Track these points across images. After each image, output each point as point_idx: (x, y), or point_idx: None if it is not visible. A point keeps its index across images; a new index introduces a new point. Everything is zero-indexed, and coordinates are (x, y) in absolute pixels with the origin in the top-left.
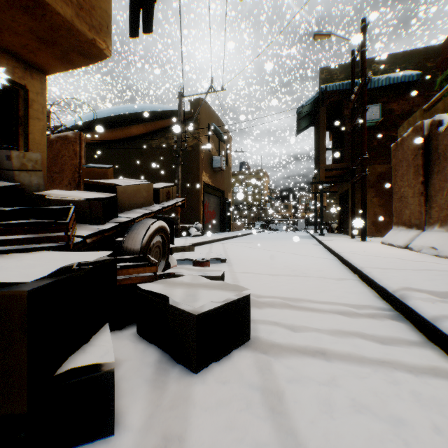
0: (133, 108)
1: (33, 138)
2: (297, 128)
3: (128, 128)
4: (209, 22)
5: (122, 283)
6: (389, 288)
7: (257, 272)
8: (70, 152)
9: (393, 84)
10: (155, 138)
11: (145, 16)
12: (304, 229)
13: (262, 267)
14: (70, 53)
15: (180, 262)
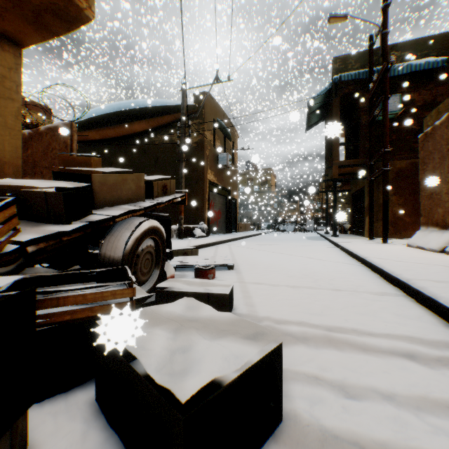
0: (135, 104)
1: (4, 122)
2: (307, 123)
3: (130, 124)
4: (214, 0)
5: (76, 316)
6: None
7: (272, 283)
8: (60, 145)
9: (413, 72)
10: (158, 134)
11: None
12: (312, 230)
13: (277, 276)
14: (43, 14)
15: (180, 269)
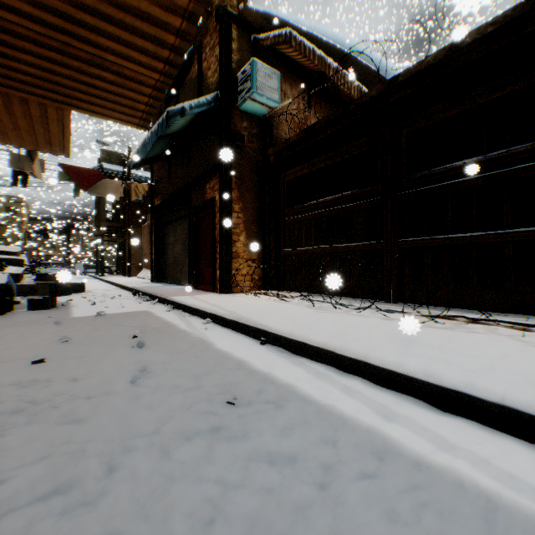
0: None
1: None
2: None
3: None
4: None
5: None
6: (121, 283)
7: None
8: None
9: None
10: None
11: (25, 182)
12: (83, 273)
13: None
14: None
15: None
